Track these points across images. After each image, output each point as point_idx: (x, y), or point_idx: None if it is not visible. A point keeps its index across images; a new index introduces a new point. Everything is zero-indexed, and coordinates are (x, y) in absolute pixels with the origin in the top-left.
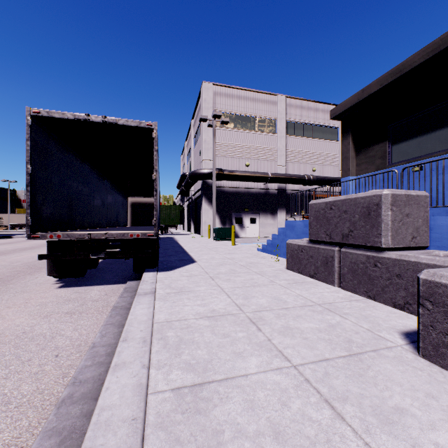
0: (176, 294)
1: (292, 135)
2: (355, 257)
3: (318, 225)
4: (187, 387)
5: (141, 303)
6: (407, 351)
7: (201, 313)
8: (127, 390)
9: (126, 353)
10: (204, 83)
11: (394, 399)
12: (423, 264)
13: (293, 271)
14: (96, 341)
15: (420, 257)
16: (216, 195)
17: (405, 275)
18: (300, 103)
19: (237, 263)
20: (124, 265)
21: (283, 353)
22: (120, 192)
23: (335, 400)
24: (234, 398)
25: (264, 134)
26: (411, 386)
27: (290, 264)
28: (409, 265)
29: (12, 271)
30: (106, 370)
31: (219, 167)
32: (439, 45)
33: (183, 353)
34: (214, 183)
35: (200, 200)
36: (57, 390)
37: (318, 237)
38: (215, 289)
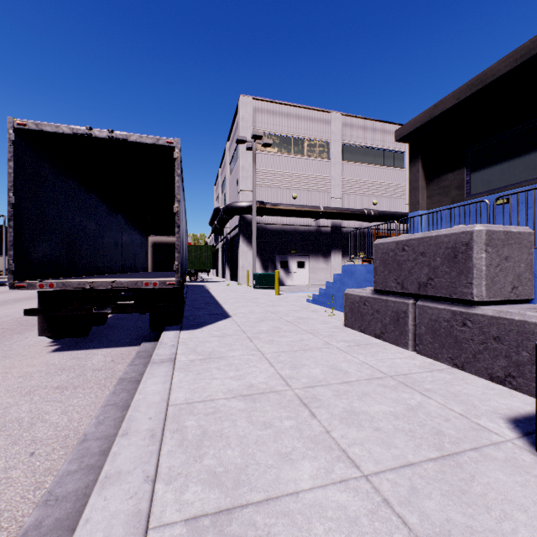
0: (202, 361)
1: (349, 161)
2: (437, 313)
3: (387, 270)
4: (209, 516)
5: (155, 375)
6: (522, 450)
7: (234, 390)
8: (117, 523)
9: (124, 456)
10: (241, 97)
11: (520, 536)
12: (533, 325)
13: (353, 330)
14: (89, 432)
15: (527, 315)
16: (257, 234)
17: (506, 338)
18: (358, 123)
19: (282, 318)
20: (140, 321)
21: (348, 453)
22: (138, 230)
23: None
24: (279, 536)
25: (314, 160)
26: None
27: (350, 321)
28: (512, 325)
29: None
30: (96, 479)
31: (260, 200)
32: (529, 49)
33: (205, 455)
34: (254, 219)
35: (237, 240)
36: (21, 513)
37: (386, 286)
38: (254, 354)
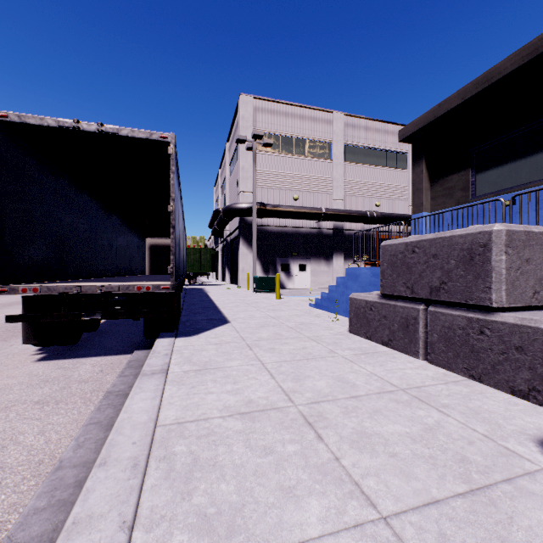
0: (197, 373)
1: (351, 162)
2: (451, 320)
3: (395, 274)
4: None
5: (144, 390)
6: None
7: (231, 406)
8: None
9: (98, 494)
10: (241, 96)
11: None
12: None
13: (359, 336)
14: (66, 457)
15: None
16: (257, 236)
17: (530, 348)
18: (361, 123)
19: (284, 324)
20: (134, 327)
21: (361, 487)
22: (134, 232)
23: None
24: None
25: (316, 161)
26: None
27: (355, 327)
28: (537, 334)
29: None
30: (66, 519)
31: (261, 201)
32: (537, 46)
33: (195, 491)
34: (254, 221)
35: (237, 242)
36: None
37: (394, 291)
38: (254, 364)
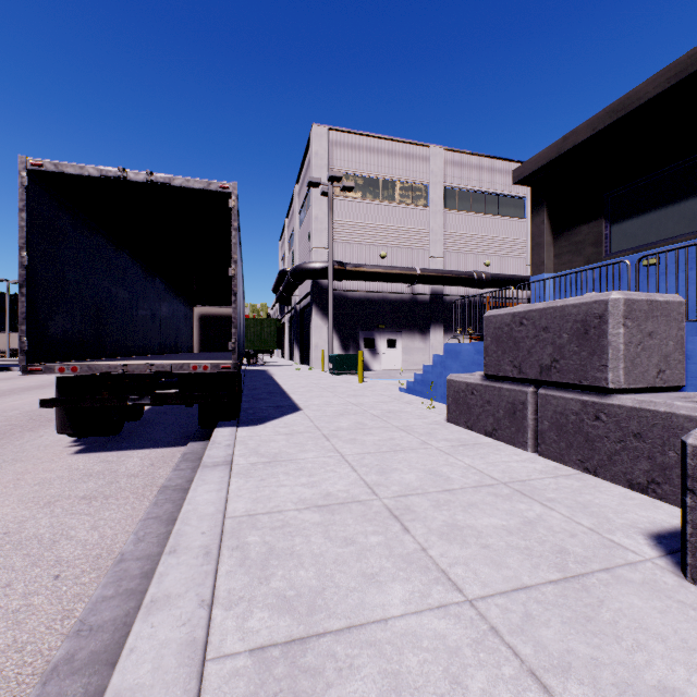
0: (266, 465)
1: (454, 209)
2: (563, 404)
3: (500, 350)
4: (279, 645)
5: (207, 482)
6: (664, 571)
7: (307, 499)
8: (168, 653)
9: (173, 578)
10: (314, 127)
11: (655, 669)
12: (682, 417)
13: (458, 426)
14: (127, 551)
15: (675, 406)
16: (334, 303)
17: (649, 435)
18: (466, 160)
19: (367, 412)
20: (185, 415)
21: (448, 574)
22: (181, 299)
23: (549, 672)
24: (364, 669)
25: (409, 208)
26: (681, 642)
27: (454, 414)
28: (657, 418)
29: (2, 425)
30: (138, 606)
31: (339, 259)
32: (686, 65)
33: (273, 577)
34: (331, 285)
35: (309, 311)
36: (48, 645)
37: (499, 371)
38: (332, 456)
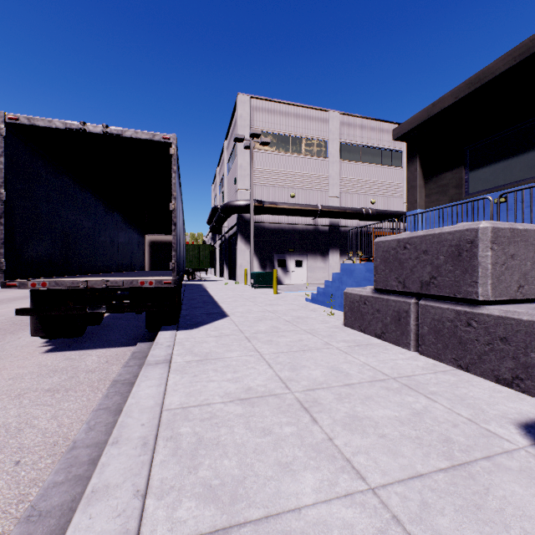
0: (198, 363)
1: (347, 160)
2: (440, 313)
3: (388, 269)
4: None
5: (149, 378)
6: None
7: (231, 393)
8: None
9: (113, 468)
10: (239, 96)
11: None
12: None
13: (353, 329)
14: (79, 439)
15: None
16: (255, 232)
17: (514, 339)
18: (356, 122)
19: (281, 318)
20: (136, 320)
21: (352, 463)
22: (135, 229)
23: None
24: None
25: (312, 159)
26: None
27: (349, 320)
28: (520, 325)
29: None
30: (83, 491)
31: (258, 198)
32: (528, 47)
33: (200, 466)
34: (252, 218)
35: (235, 239)
36: (2, 529)
37: (387, 285)
38: (252, 355)
